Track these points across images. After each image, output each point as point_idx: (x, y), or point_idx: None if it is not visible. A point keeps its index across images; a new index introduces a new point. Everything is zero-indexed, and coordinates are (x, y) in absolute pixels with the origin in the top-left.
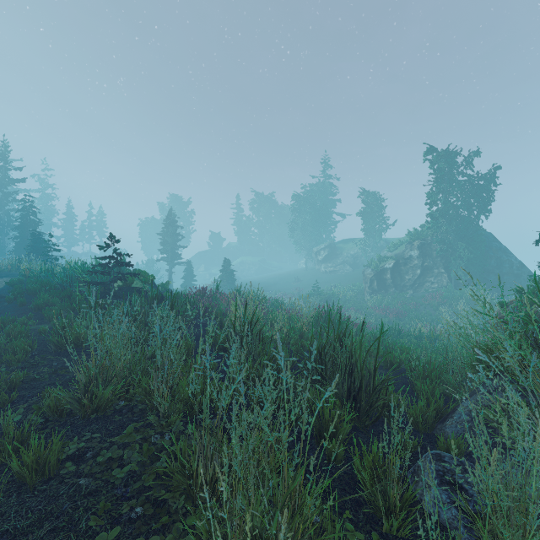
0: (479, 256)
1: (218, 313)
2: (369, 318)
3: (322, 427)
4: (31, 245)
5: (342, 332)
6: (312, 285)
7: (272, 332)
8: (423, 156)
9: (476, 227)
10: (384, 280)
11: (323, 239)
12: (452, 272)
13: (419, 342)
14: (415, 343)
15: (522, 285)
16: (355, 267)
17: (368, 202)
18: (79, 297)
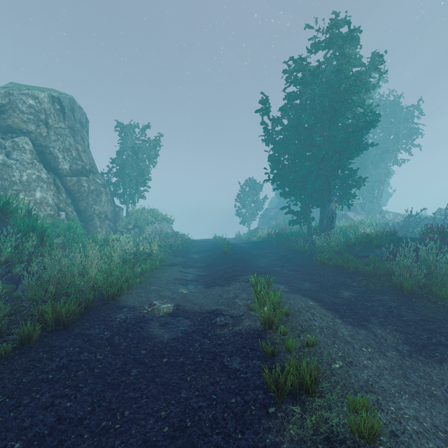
0: None
1: None
2: None
3: None
4: None
5: None
6: None
7: None
8: None
9: None
10: None
11: None
12: None
13: None
14: None
15: None
16: None
17: None
18: None
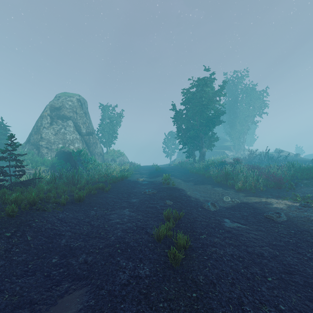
0: None
1: None
2: None
3: None
4: None
5: None
6: None
7: None
8: None
9: None
10: None
11: None
12: None
13: None
14: None
15: None
16: None
17: None
18: None
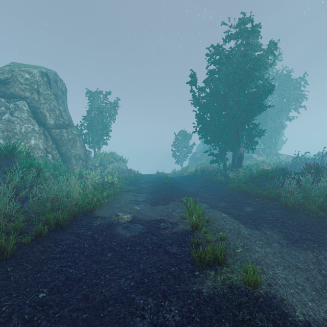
0: None
1: None
2: None
3: None
4: None
5: None
6: None
7: None
8: None
9: None
10: None
11: None
12: None
13: None
14: None
15: None
16: None
17: None
18: None
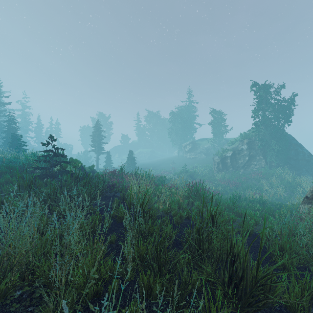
0: (284, 148)
1: (122, 188)
2: (217, 187)
3: (206, 312)
4: (11, 142)
5: (206, 202)
6: (182, 166)
7: (159, 203)
8: (250, 88)
9: (282, 131)
10: (226, 163)
11: (188, 138)
12: (268, 159)
13: (254, 205)
14: (251, 206)
15: (311, 166)
16: (207, 155)
17: (215, 116)
18: (31, 177)
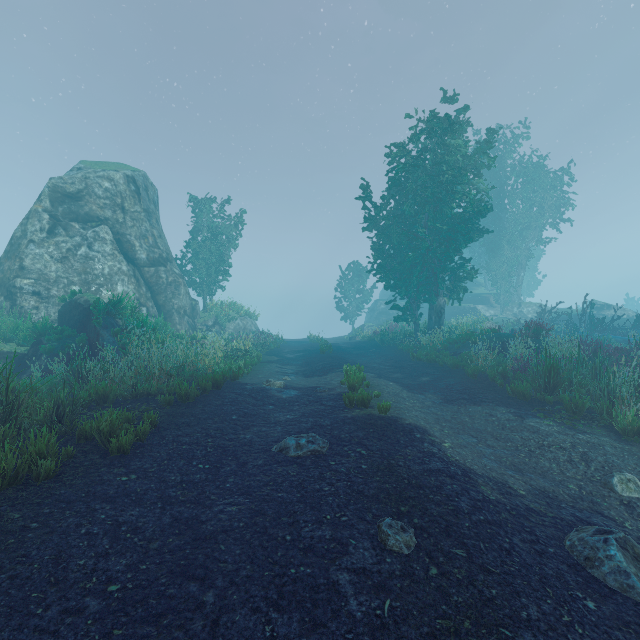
0: None
1: None
2: None
3: None
4: None
5: None
6: None
7: None
8: None
9: None
10: None
11: None
12: None
13: None
14: None
15: None
16: None
17: None
18: None
